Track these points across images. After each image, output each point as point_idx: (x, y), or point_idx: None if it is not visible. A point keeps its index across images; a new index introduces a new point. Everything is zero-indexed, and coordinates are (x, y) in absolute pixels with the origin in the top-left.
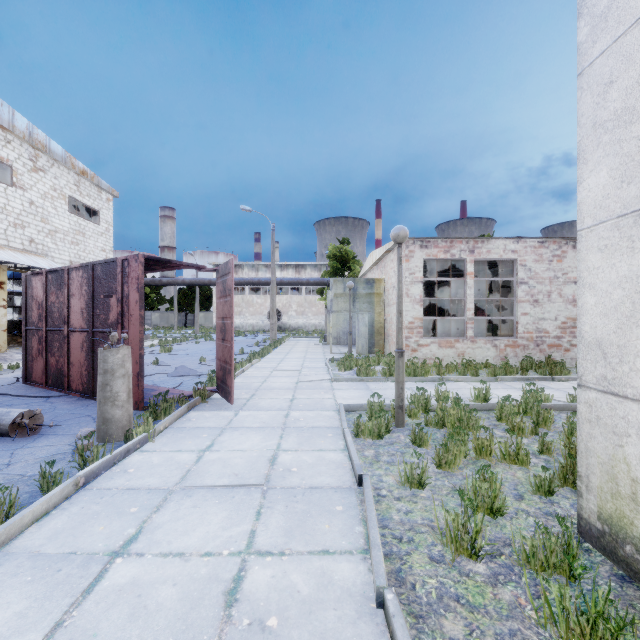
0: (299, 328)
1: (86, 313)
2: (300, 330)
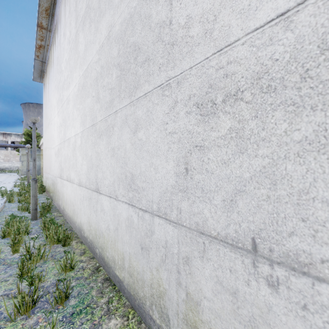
0: (6, 169)
1: None
2: (7, 170)
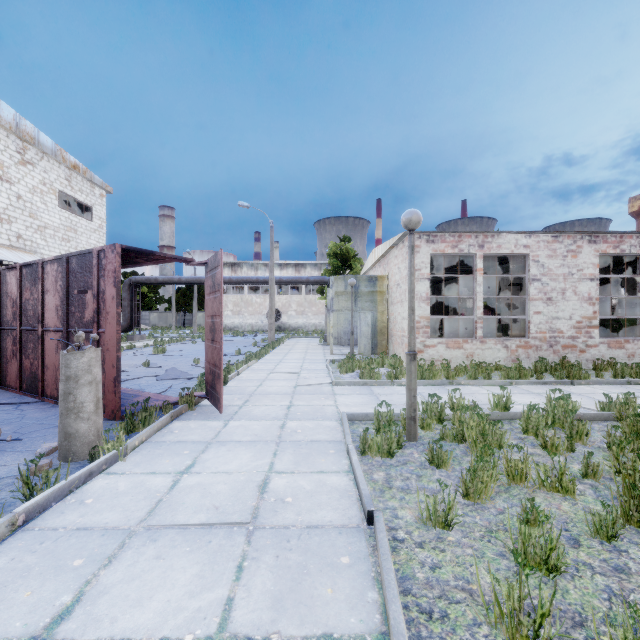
0: (299, 328)
1: (61, 311)
2: (300, 330)
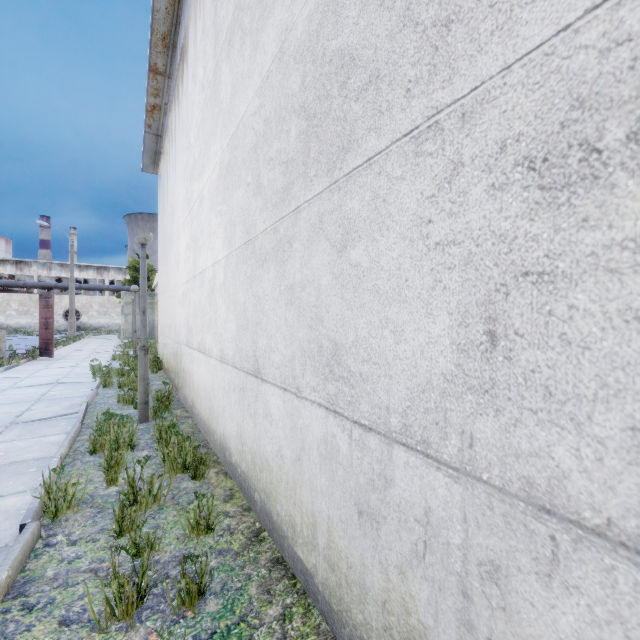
0: (102, 327)
1: None
2: (103, 329)
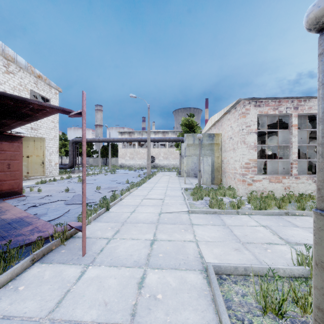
0: (164, 166)
1: None
2: (165, 167)
